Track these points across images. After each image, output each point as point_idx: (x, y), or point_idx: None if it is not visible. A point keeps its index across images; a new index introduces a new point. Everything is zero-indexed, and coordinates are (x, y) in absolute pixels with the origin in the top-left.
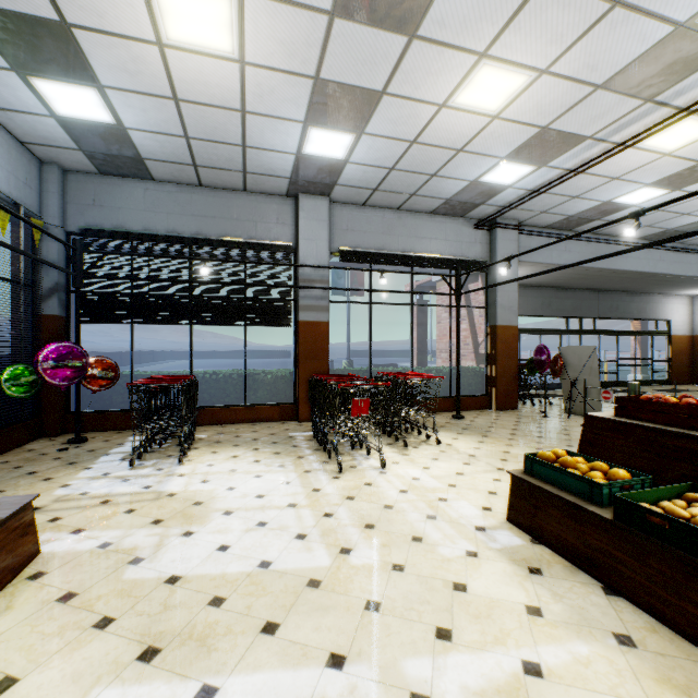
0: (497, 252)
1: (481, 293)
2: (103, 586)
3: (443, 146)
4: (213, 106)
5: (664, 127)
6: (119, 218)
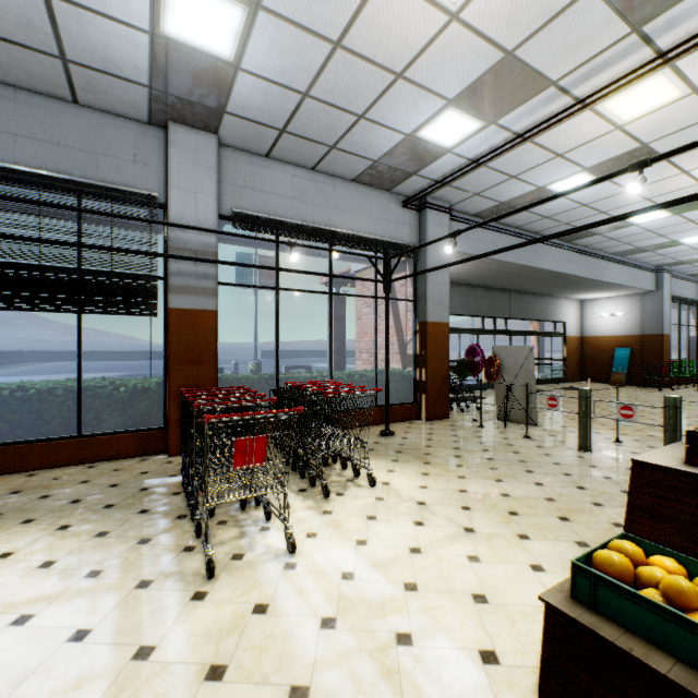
0: (428, 236)
1: (409, 285)
2: None
3: (378, 63)
4: None
5: (646, 72)
6: None
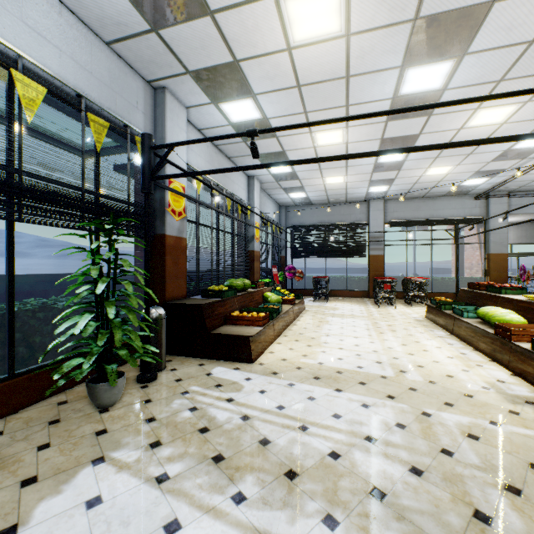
0: (490, 212)
1: (482, 235)
2: (320, 312)
3: (430, 182)
4: (336, 189)
5: None
6: (301, 220)
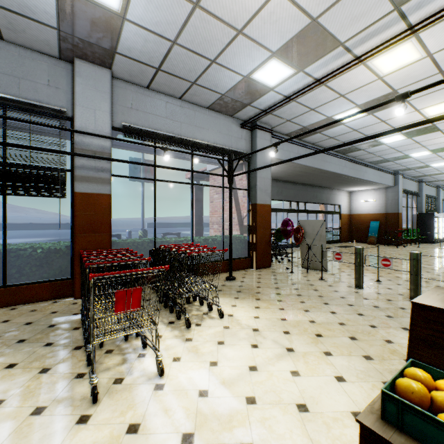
0: (257, 147)
1: (245, 179)
2: None
3: (225, 21)
4: None
5: (402, 38)
6: None
